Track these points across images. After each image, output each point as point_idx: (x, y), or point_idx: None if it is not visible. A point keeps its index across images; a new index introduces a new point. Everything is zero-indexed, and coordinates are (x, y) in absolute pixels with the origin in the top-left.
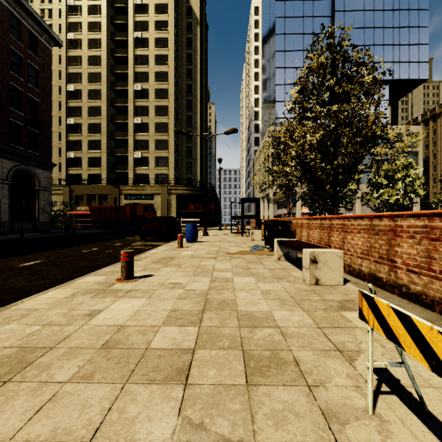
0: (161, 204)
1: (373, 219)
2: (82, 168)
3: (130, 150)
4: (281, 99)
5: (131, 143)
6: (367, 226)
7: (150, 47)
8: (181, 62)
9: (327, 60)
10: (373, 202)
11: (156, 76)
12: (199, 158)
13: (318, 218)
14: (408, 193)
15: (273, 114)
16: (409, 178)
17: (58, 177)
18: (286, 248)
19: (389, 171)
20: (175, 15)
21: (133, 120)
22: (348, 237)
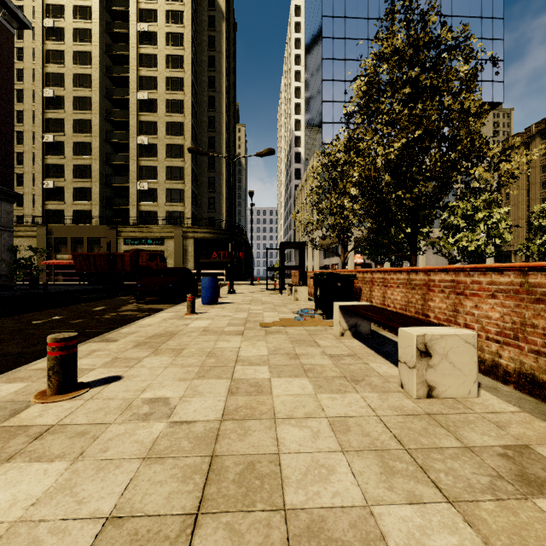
0: (175, 250)
1: (531, 273)
2: (65, 202)
3: (132, 179)
4: (329, 120)
5: (134, 171)
6: (514, 285)
7: (159, 44)
8: (201, 67)
9: (404, 43)
10: (449, 249)
11: (167, 83)
12: (224, 192)
13: (402, 271)
14: (491, 238)
15: (319, 138)
16: (493, 219)
17: (31, 213)
18: (354, 317)
19: (468, 210)
20: (193, 5)
21: (136, 140)
22: (466, 304)
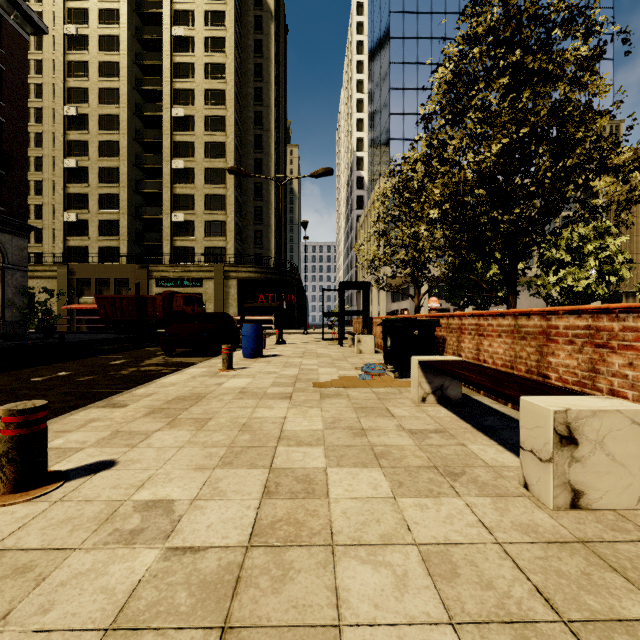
0: (215, 293)
1: None
2: (89, 238)
3: (165, 209)
4: (398, 136)
5: (167, 200)
6: None
7: (197, 51)
8: (246, 77)
9: (501, 20)
10: (550, 289)
11: (207, 96)
12: (273, 224)
13: (505, 314)
14: (604, 276)
15: (386, 158)
16: (606, 252)
17: (52, 251)
18: (439, 377)
19: (574, 241)
20: (237, 4)
21: (171, 163)
22: (613, 361)
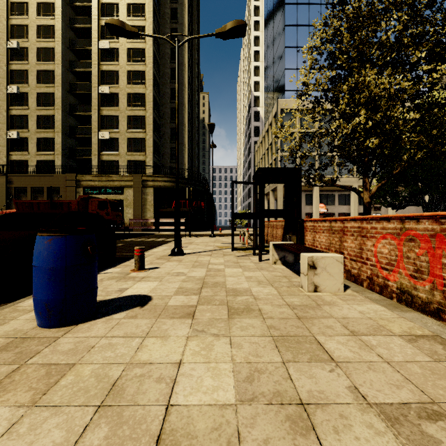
0: (134, 200)
1: None
2: (29, 153)
3: (93, 128)
4: (292, 66)
5: (95, 120)
6: None
7: None
8: (163, 19)
9: None
10: None
11: None
12: (186, 142)
13: None
14: None
15: (282, 86)
16: None
17: None
18: None
19: None
20: None
21: (98, 89)
22: None
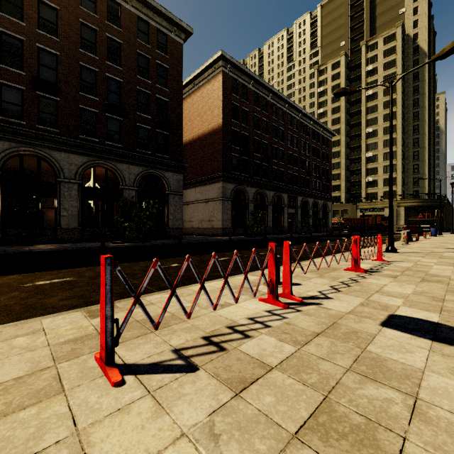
0: None
1: None
2: None
3: (362, 176)
4: None
5: (363, 172)
6: None
7: (379, 98)
8: (407, 96)
9: None
10: None
11: (384, 117)
12: (426, 173)
13: None
14: None
15: None
16: None
17: None
18: None
19: None
20: (402, 62)
21: (365, 155)
22: None
